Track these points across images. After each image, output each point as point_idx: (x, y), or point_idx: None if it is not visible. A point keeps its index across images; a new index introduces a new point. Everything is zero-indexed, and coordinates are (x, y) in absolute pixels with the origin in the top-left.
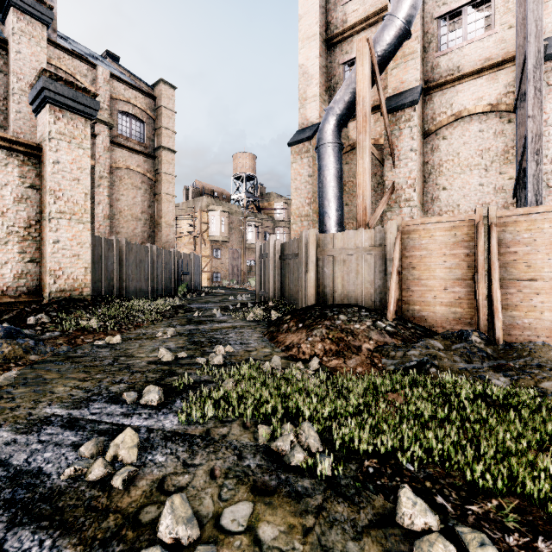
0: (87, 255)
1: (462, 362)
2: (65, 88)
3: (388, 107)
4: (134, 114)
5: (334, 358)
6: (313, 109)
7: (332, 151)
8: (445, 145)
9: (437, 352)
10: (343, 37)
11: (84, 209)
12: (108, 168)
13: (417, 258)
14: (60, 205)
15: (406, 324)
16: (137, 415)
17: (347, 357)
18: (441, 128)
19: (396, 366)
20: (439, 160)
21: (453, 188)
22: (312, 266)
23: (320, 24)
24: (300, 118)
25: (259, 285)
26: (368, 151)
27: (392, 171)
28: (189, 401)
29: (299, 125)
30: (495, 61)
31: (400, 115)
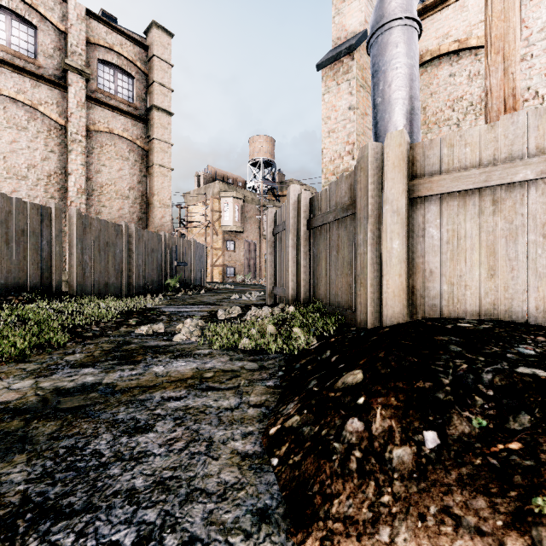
0: None
1: None
2: None
3: None
4: (120, 65)
5: None
6: (355, 11)
7: (402, 34)
8: None
9: None
10: None
11: None
12: (83, 130)
13: None
14: None
15: None
16: None
17: None
18: None
19: None
20: None
21: None
22: (396, 224)
23: None
24: (334, 31)
25: (272, 278)
26: None
27: None
28: None
29: (333, 42)
30: None
31: None
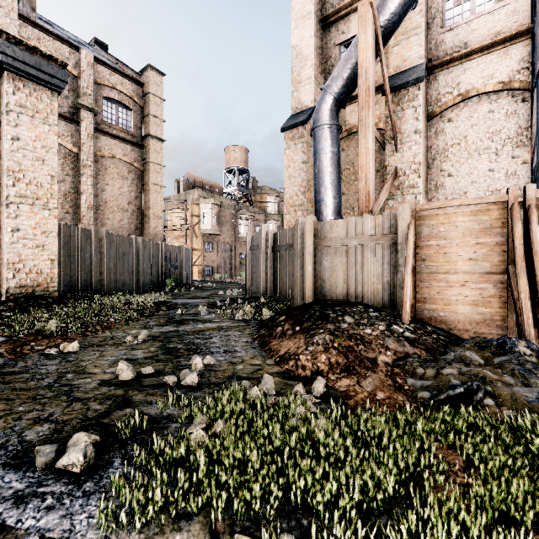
0: (54, 246)
1: (518, 385)
2: (25, 53)
3: (390, 86)
4: (121, 100)
5: (343, 375)
6: (307, 92)
7: (329, 133)
8: (451, 128)
9: (485, 371)
10: (339, 16)
11: (51, 193)
12: (92, 156)
13: (435, 248)
14: (21, 188)
15: (425, 328)
16: (38, 498)
17: (360, 375)
18: (446, 109)
19: (431, 392)
20: (444, 145)
21: (459, 174)
22: (309, 258)
23: (315, 2)
24: (294, 102)
25: (249, 280)
26: (372, 129)
27: (393, 155)
28: (133, 462)
29: (293, 110)
30: (508, 34)
31: (403, 94)
